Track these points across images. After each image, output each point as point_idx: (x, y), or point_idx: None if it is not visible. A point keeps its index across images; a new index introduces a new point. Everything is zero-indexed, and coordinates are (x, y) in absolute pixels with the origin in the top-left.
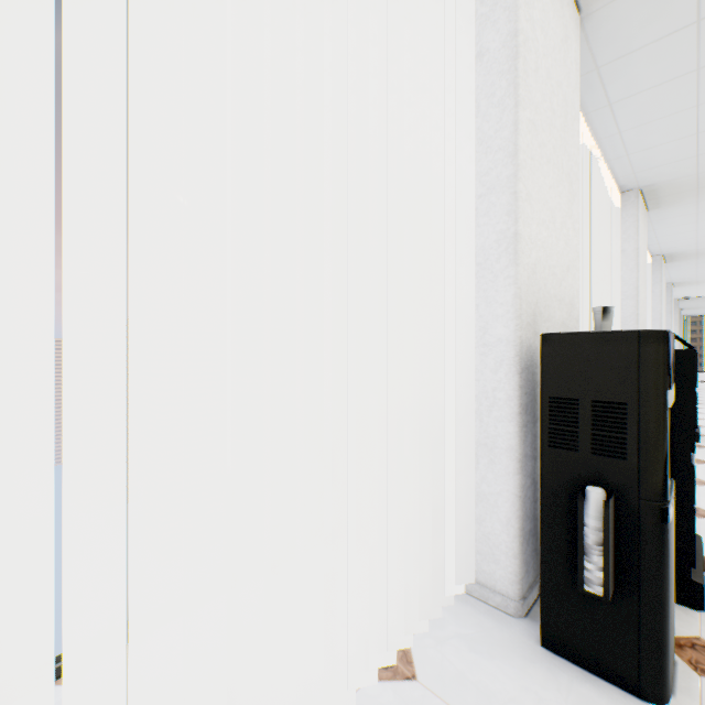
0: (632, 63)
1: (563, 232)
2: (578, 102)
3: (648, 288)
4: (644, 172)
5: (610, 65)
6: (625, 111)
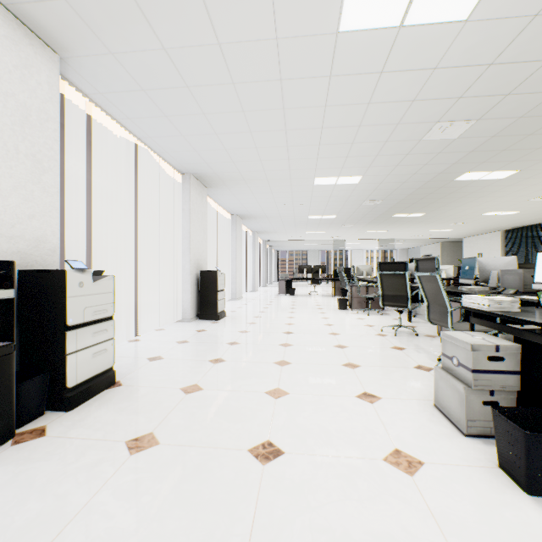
0: (123, 99)
1: (21, 193)
2: (59, 111)
3: (231, 233)
4: (186, 165)
5: (109, 95)
6: (143, 126)
